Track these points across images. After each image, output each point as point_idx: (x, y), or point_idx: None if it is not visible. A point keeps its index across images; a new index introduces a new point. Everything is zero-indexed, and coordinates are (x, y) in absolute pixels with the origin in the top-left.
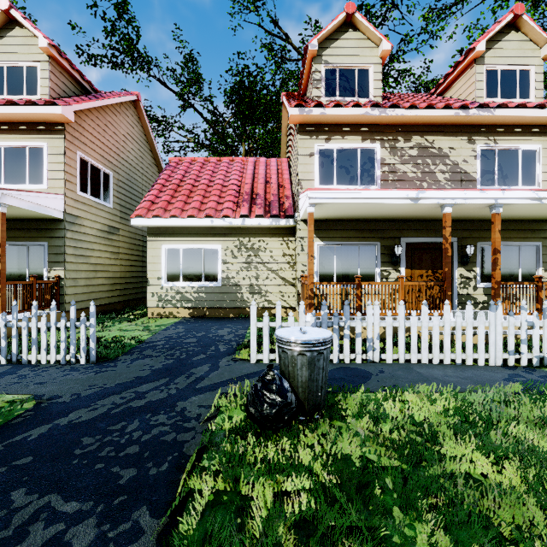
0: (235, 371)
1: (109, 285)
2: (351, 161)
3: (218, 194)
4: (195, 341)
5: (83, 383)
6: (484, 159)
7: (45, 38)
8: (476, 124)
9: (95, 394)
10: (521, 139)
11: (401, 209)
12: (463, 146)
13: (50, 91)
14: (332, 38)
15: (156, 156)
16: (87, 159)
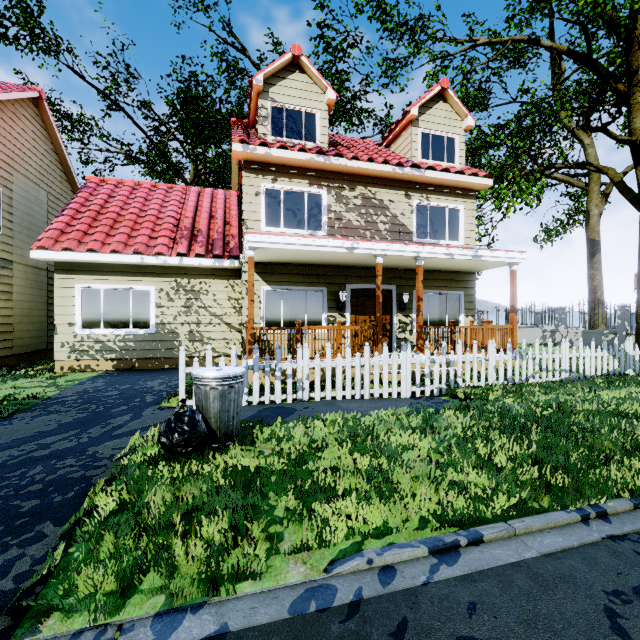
0: (160, 418)
1: None
2: (299, 204)
3: (151, 227)
4: (117, 394)
5: None
6: (419, 214)
7: None
8: (412, 181)
9: None
10: (448, 199)
11: (341, 257)
12: (401, 200)
13: None
14: (279, 76)
15: (69, 171)
16: None
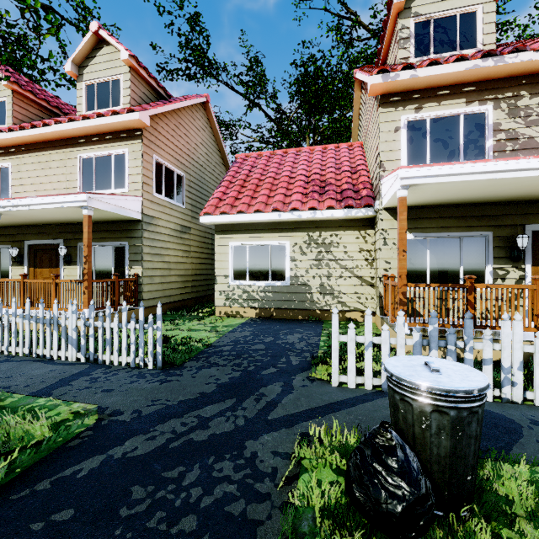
0: (314, 397)
1: (181, 283)
2: (451, 131)
3: (285, 186)
4: (263, 348)
5: (146, 395)
6: None
7: (126, 50)
8: None
9: (156, 414)
10: None
11: (534, 186)
12: None
13: (131, 100)
14: None
15: (224, 156)
16: (162, 162)
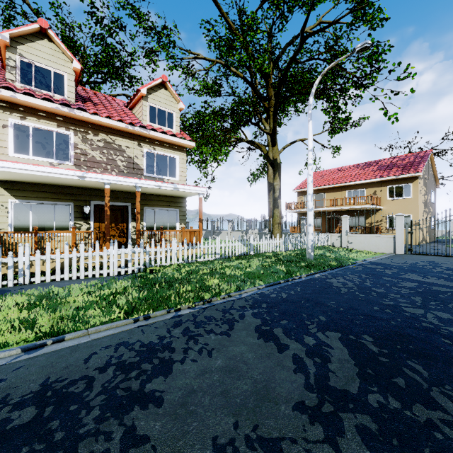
0: None
1: None
2: (48, 139)
3: None
4: None
5: None
6: (148, 158)
7: None
8: (143, 136)
9: None
10: (169, 151)
11: (79, 182)
12: (135, 147)
13: None
14: (27, 38)
15: None
16: None
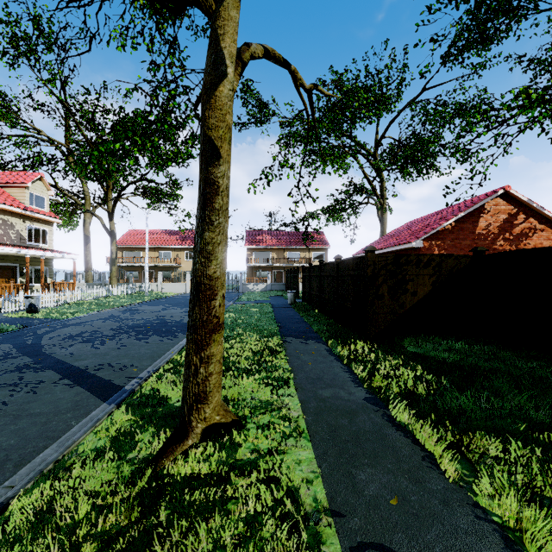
0: None
1: None
2: None
3: None
4: None
5: None
6: (29, 230)
7: None
8: (27, 215)
9: None
10: (42, 225)
11: (7, 253)
12: (22, 224)
13: None
14: None
15: None
16: None
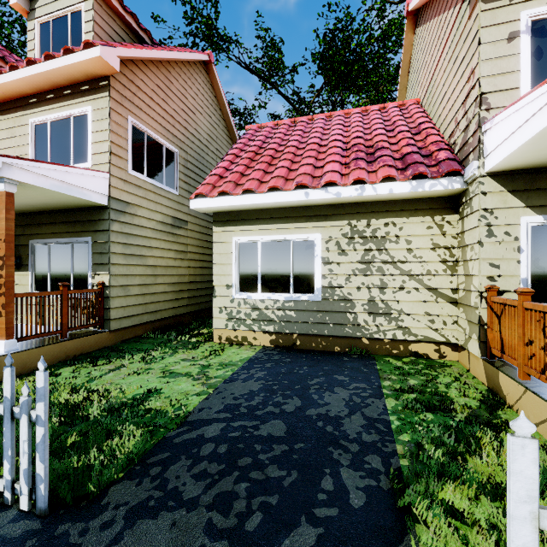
0: None
1: (174, 293)
2: None
3: (314, 155)
4: (282, 434)
5: None
6: None
7: None
8: None
9: None
10: None
11: None
12: None
13: (95, 38)
14: None
15: (233, 136)
16: (143, 129)
